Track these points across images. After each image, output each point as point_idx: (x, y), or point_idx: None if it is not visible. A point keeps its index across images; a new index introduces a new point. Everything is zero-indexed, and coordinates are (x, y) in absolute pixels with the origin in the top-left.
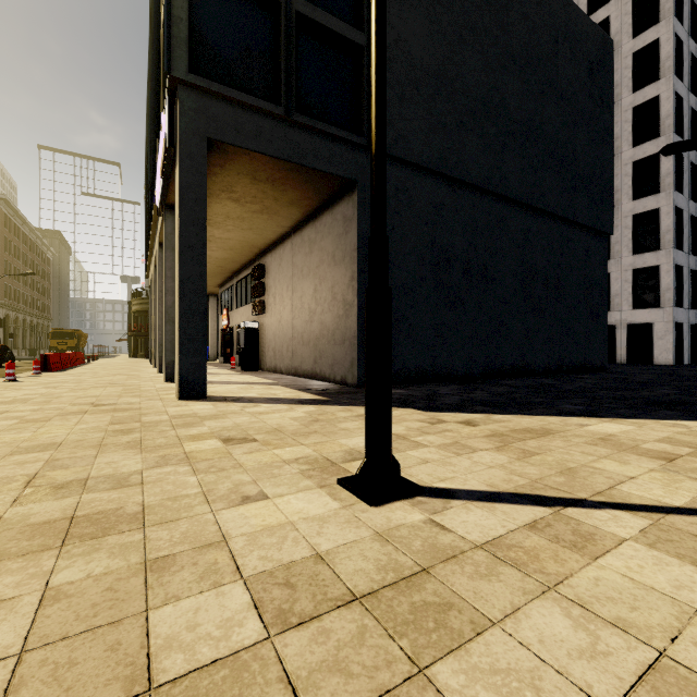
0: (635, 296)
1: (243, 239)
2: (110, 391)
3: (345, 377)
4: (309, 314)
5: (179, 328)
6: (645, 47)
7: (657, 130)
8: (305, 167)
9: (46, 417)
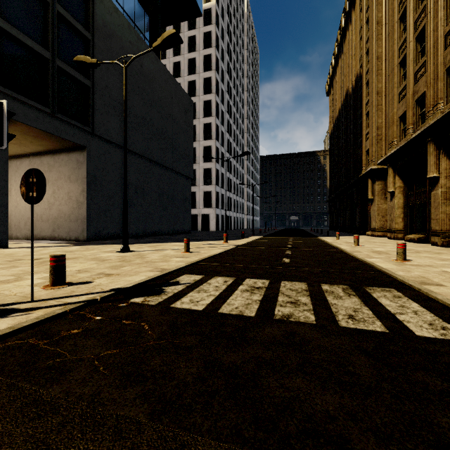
0: (204, 203)
1: None
2: None
3: (78, 237)
4: (49, 204)
5: None
6: (207, 101)
7: (211, 136)
8: (61, 137)
9: None
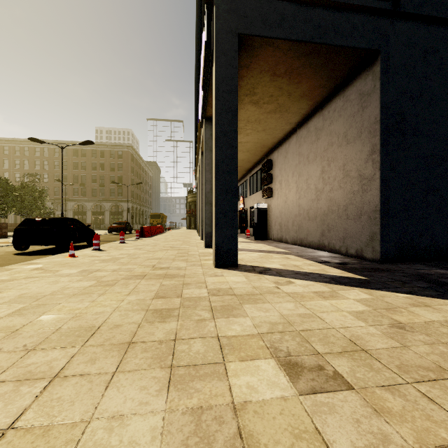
0: None
1: (257, 140)
2: (169, 254)
3: (362, 251)
4: (316, 193)
5: (215, 204)
6: None
7: None
8: (325, 45)
9: (115, 280)
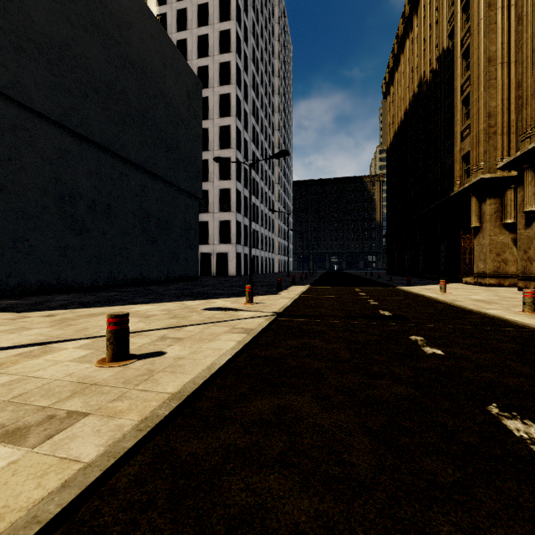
0: (220, 236)
1: None
2: None
3: None
4: None
5: None
6: (225, 94)
7: (230, 144)
8: None
9: None
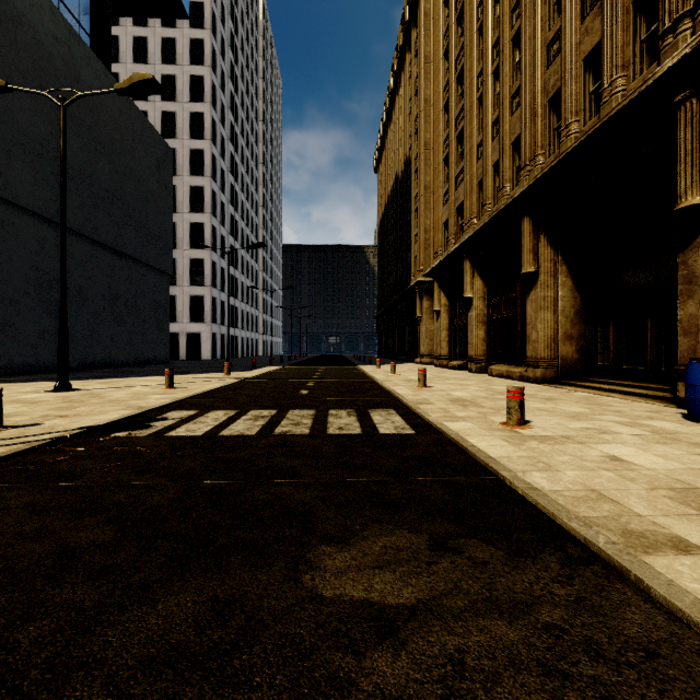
0: (192, 314)
1: None
2: None
3: None
4: None
5: None
6: (197, 150)
7: (203, 208)
8: None
9: None
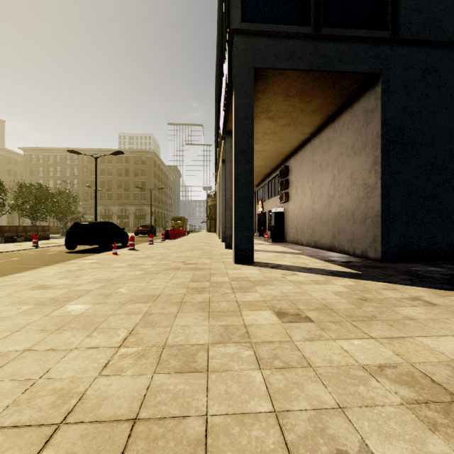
0: None
1: (274, 149)
2: (194, 253)
3: (366, 251)
4: (328, 198)
5: (234, 211)
6: None
7: None
8: (330, 72)
9: (157, 271)
